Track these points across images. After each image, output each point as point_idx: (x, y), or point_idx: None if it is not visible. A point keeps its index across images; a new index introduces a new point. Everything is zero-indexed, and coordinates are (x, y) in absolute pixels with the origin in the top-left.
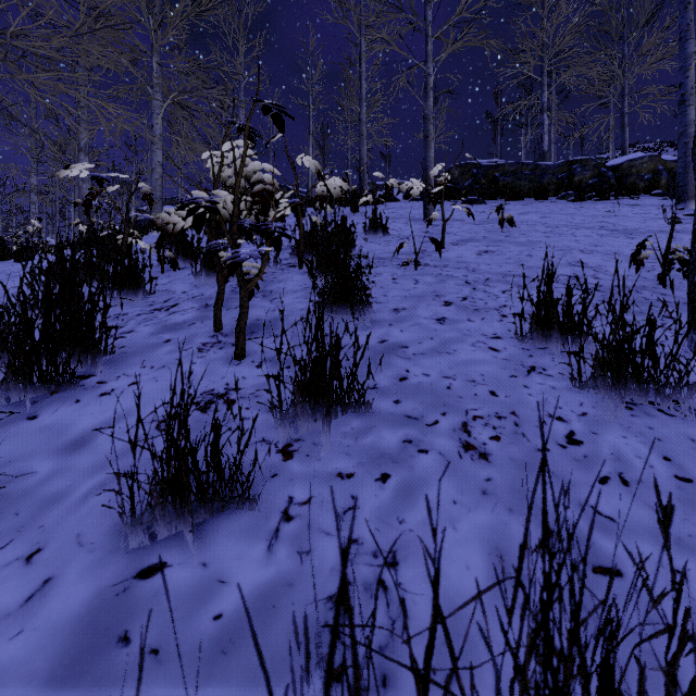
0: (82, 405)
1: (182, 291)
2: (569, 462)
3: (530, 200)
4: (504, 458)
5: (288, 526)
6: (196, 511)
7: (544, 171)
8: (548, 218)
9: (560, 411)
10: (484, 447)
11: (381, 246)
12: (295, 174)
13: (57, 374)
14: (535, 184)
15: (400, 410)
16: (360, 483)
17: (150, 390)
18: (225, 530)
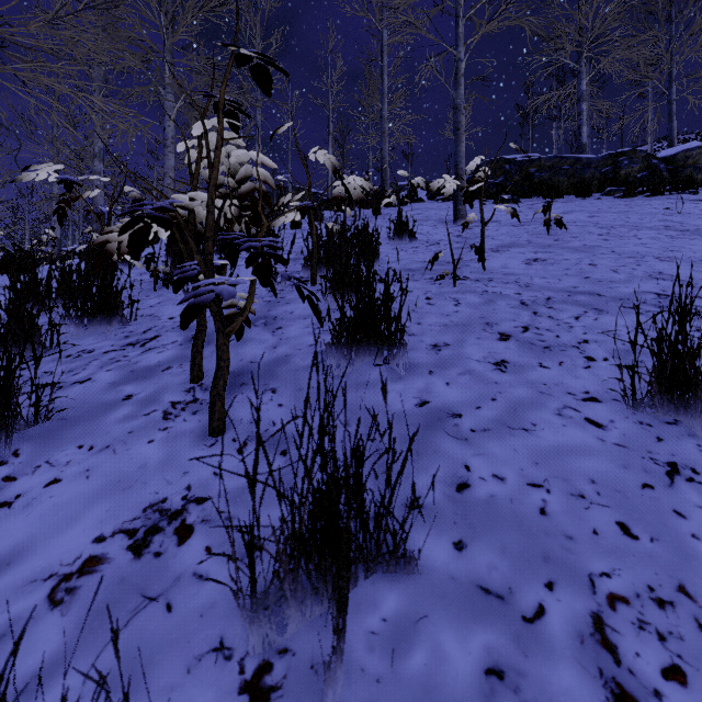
0: None
1: (168, 317)
2: None
3: (570, 197)
4: None
5: None
6: None
7: (585, 165)
8: (598, 217)
9: None
10: None
11: (408, 254)
12: (307, 172)
13: None
14: (575, 179)
15: (468, 569)
16: None
17: (71, 499)
18: None
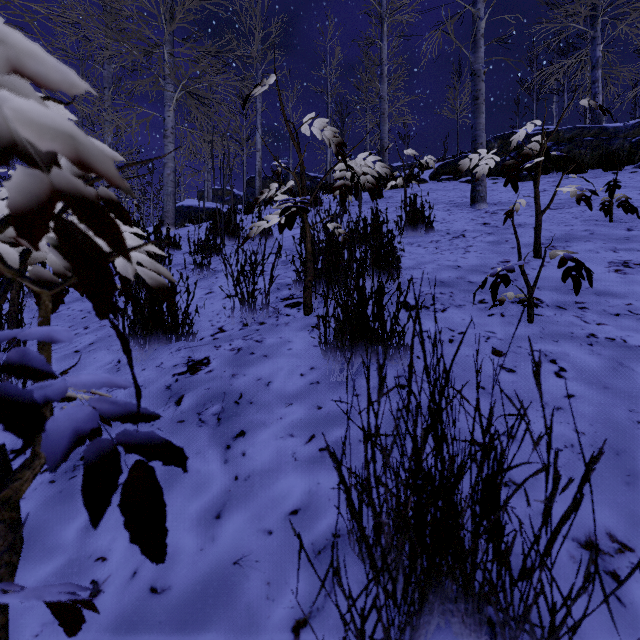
0: None
1: None
2: None
3: (596, 172)
4: None
5: None
6: None
7: (612, 135)
8: None
9: None
10: None
11: (429, 252)
12: (297, 150)
13: None
14: (600, 151)
15: None
16: None
17: None
18: None
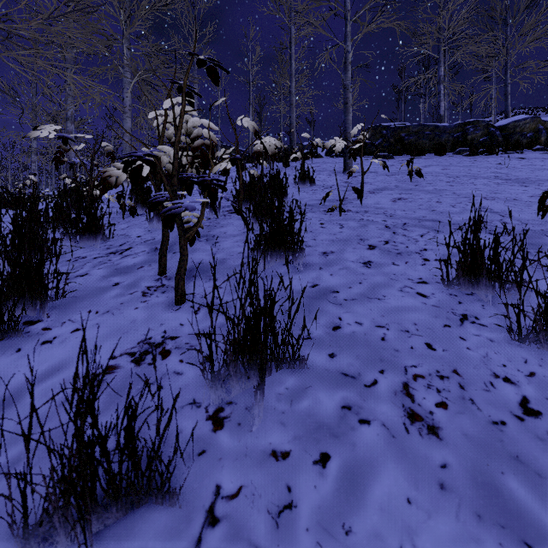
0: (21, 354)
1: (136, 236)
2: (532, 442)
3: (430, 155)
4: (456, 434)
5: (212, 535)
6: (109, 505)
7: (442, 131)
8: (448, 169)
9: (505, 370)
10: (431, 417)
11: (308, 194)
12: (235, 133)
13: (2, 322)
14: (435, 142)
15: (336, 366)
16: (297, 467)
17: (90, 338)
18: (138, 538)
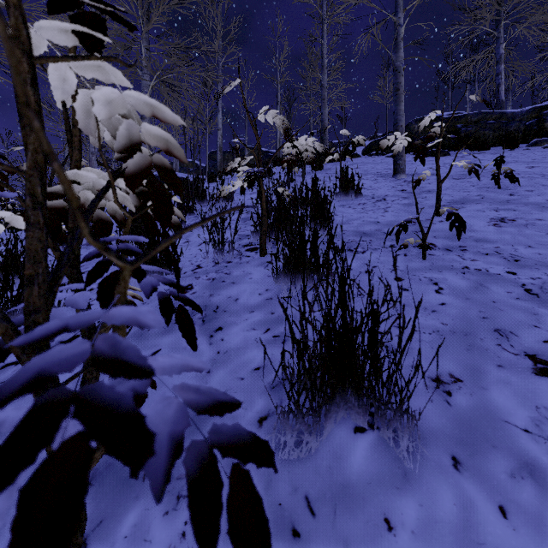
0: None
1: None
2: None
3: (497, 149)
4: None
5: None
6: None
7: (510, 119)
8: (538, 167)
9: None
10: None
11: (357, 212)
12: (255, 134)
13: None
14: (500, 132)
15: None
16: None
17: None
18: None
